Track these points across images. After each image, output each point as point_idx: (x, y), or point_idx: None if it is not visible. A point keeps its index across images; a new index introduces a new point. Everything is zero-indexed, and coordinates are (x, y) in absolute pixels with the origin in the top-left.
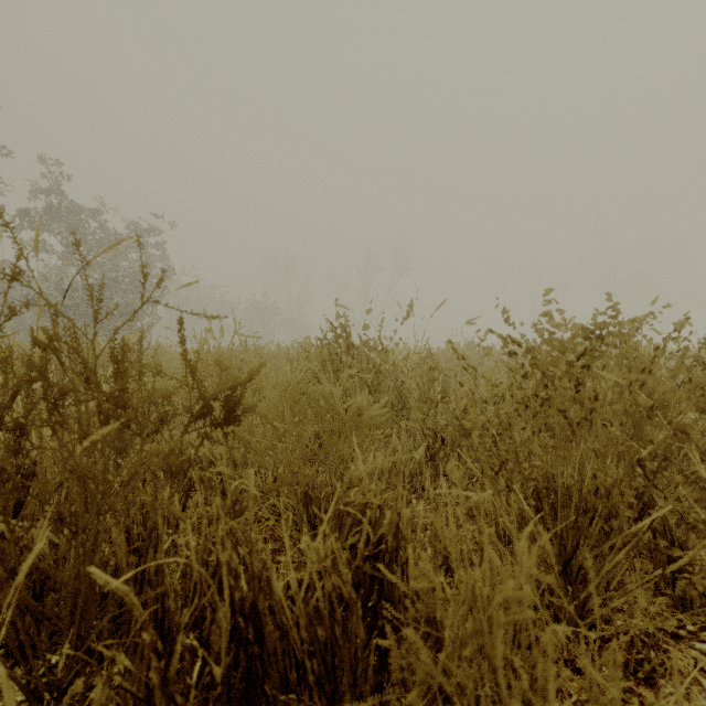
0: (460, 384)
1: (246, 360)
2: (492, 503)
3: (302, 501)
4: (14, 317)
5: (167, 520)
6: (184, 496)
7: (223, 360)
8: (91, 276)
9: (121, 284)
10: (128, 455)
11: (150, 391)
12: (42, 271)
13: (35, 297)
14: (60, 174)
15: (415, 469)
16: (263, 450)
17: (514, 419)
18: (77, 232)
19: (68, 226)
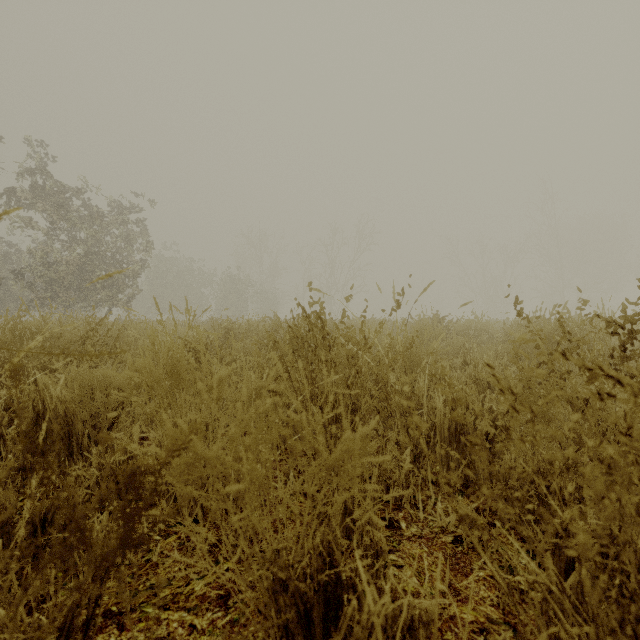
0: (506, 429)
1: (202, 360)
2: (557, 614)
3: (268, 589)
4: (5, 288)
5: (64, 630)
6: (97, 584)
7: (175, 358)
8: (74, 251)
9: (104, 258)
10: (74, 458)
11: (102, 383)
12: (28, 247)
13: (22, 270)
14: (45, 156)
15: (401, 480)
16: (213, 508)
17: (526, 431)
18: (62, 209)
19: (53, 204)
